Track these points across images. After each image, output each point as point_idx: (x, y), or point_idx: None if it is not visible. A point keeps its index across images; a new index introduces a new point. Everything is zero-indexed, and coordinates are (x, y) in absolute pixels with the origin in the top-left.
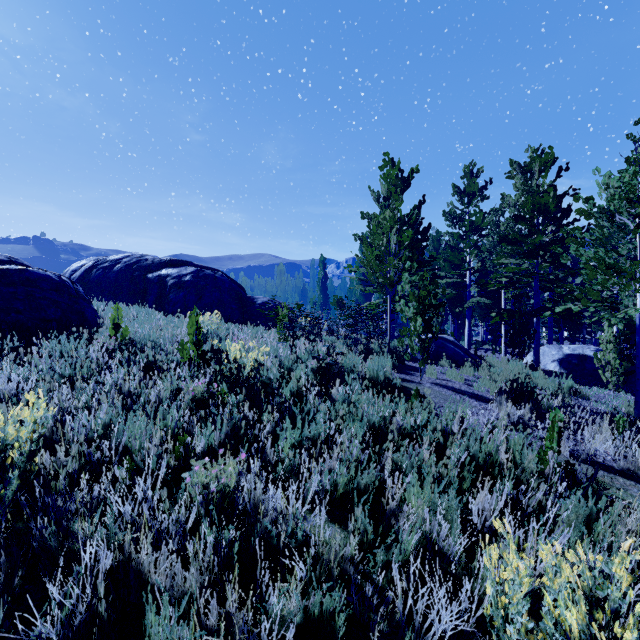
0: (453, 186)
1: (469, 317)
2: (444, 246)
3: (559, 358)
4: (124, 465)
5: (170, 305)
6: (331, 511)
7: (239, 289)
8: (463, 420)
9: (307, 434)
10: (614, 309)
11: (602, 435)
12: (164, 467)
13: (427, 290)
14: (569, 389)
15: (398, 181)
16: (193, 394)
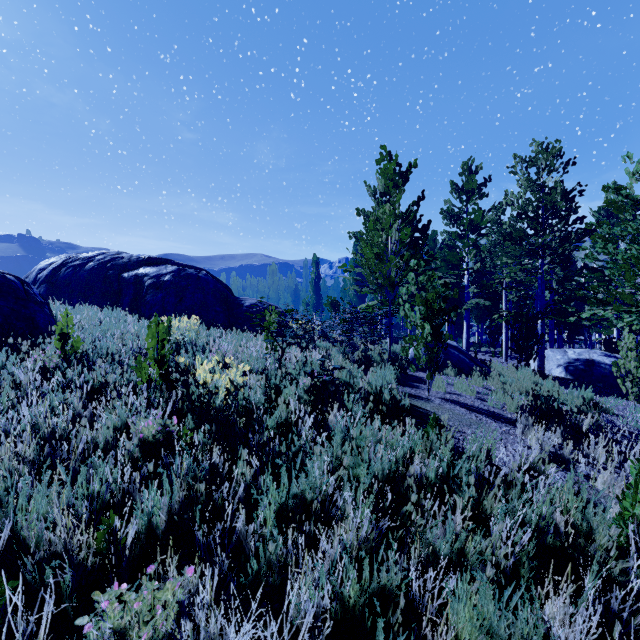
0: (451, 183)
1: (467, 319)
2: (440, 246)
3: (564, 363)
4: None
5: (147, 308)
6: None
7: (225, 290)
8: (491, 455)
9: (296, 495)
10: None
11: None
12: (50, 600)
13: (436, 292)
14: (589, 402)
15: (396, 176)
16: (141, 436)
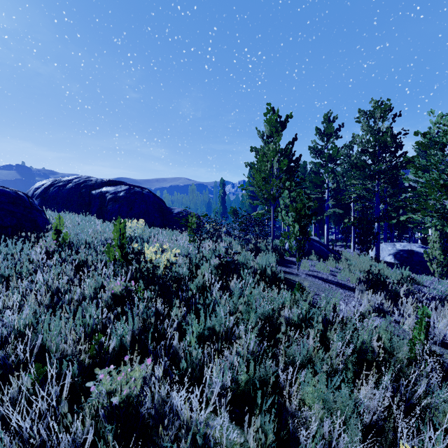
0: (316, 128)
1: (327, 222)
2: (309, 172)
3: (393, 252)
4: (32, 372)
5: (108, 214)
6: (231, 409)
7: (161, 202)
8: (336, 308)
9: (210, 327)
10: (444, 218)
11: (446, 319)
12: (70, 375)
13: (303, 203)
14: (407, 277)
15: (277, 124)
16: (112, 292)
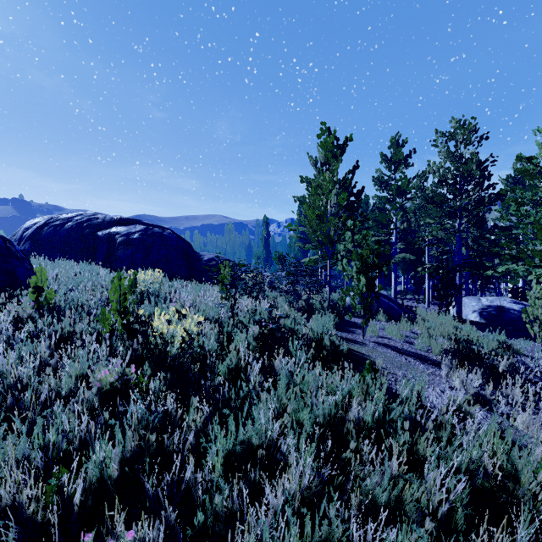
0: (381, 155)
1: (395, 271)
2: (371, 208)
3: (479, 309)
4: None
5: (118, 262)
6: None
7: (187, 246)
8: (421, 397)
9: (243, 441)
10: None
11: None
12: None
13: (370, 249)
14: (502, 344)
15: (334, 148)
16: (99, 385)
